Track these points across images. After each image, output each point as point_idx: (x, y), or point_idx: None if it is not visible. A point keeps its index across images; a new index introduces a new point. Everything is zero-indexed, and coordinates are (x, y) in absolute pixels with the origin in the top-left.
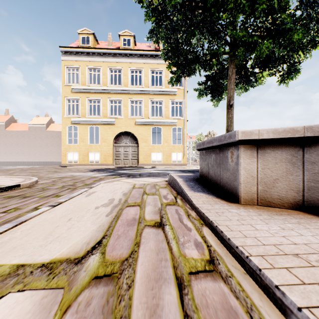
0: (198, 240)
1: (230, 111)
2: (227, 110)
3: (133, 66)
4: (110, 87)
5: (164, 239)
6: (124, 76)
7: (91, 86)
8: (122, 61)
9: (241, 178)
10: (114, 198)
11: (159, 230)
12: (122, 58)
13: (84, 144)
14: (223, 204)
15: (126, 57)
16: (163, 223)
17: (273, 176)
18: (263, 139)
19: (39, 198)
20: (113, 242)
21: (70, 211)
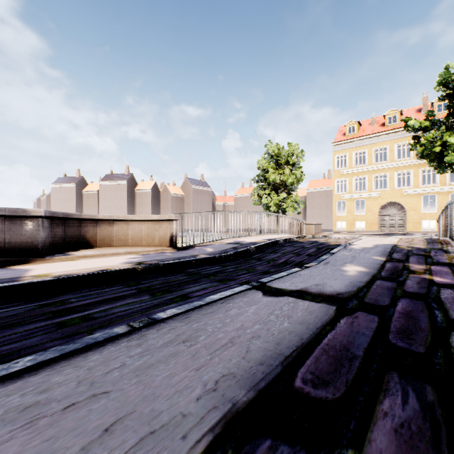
0: None
1: None
2: None
3: (399, 141)
4: (375, 165)
5: None
6: (390, 152)
7: (357, 168)
8: (387, 139)
9: None
10: None
11: None
12: (388, 137)
13: (351, 215)
14: None
15: (391, 135)
16: None
17: None
18: None
19: None
20: None
21: None
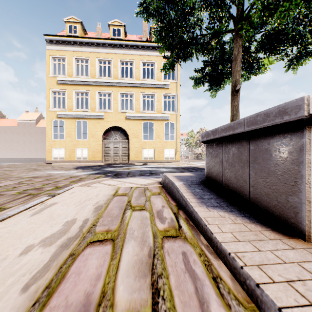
0: None
1: (236, 98)
2: (232, 96)
3: (123, 57)
4: (99, 79)
5: None
6: (114, 67)
7: (78, 78)
8: (111, 51)
9: (311, 190)
10: (76, 218)
11: None
12: (112, 49)
13: (71, 140)
14: (276, 242)
15: (116, 48)
16: None
17: None
18: None
19: None
20: None
21: None
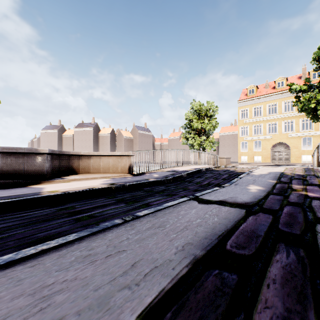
0: None
1: None
2: None
3: (285, 99)
4: (268, 116)
5: None
6: (279, 107)
7: (255, 118)
8: (277, 98)
9: None
10: None
11: None
12: (277, 96)
13: (251, 151)
14: None
15: (280, 95)
16: None
17: None
18: None
19: None
20: None
21: None
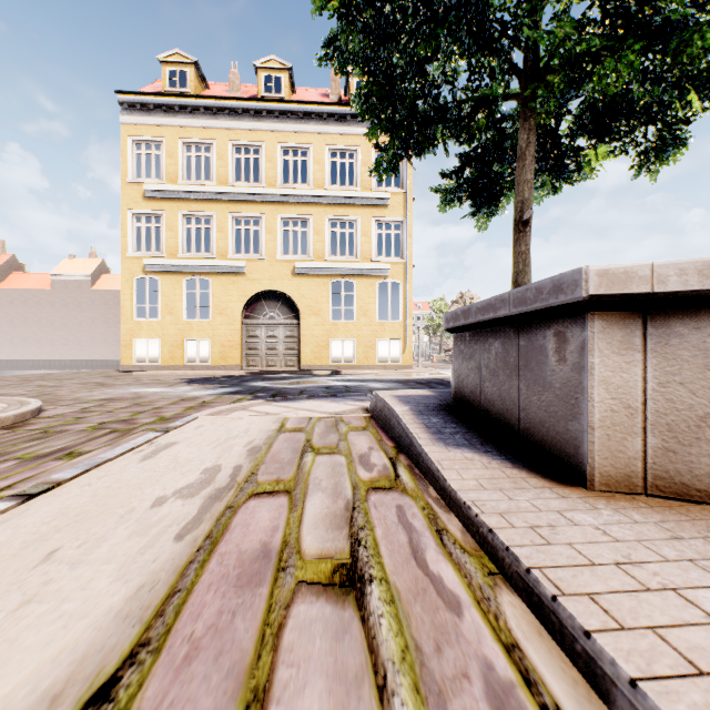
0: (497, 671)
1: (523, 238)
2: (515, 234)
3: (288, 140)
4: (234, 187)
5: (367, 669)
6: (268, 161)
7: (190, 186)
8: (262, 127)
9: (596, 411)
10: (220, 464)
11: (346, 610)
12: (264, 121)
13: (175, 320)
14: (541, 491)
15: (272, 119)
16: (361, 569)
17: (698, 406)
18: (667, 293)
19: (16, 463)
20: (161, 694)
21: (69, 518)
